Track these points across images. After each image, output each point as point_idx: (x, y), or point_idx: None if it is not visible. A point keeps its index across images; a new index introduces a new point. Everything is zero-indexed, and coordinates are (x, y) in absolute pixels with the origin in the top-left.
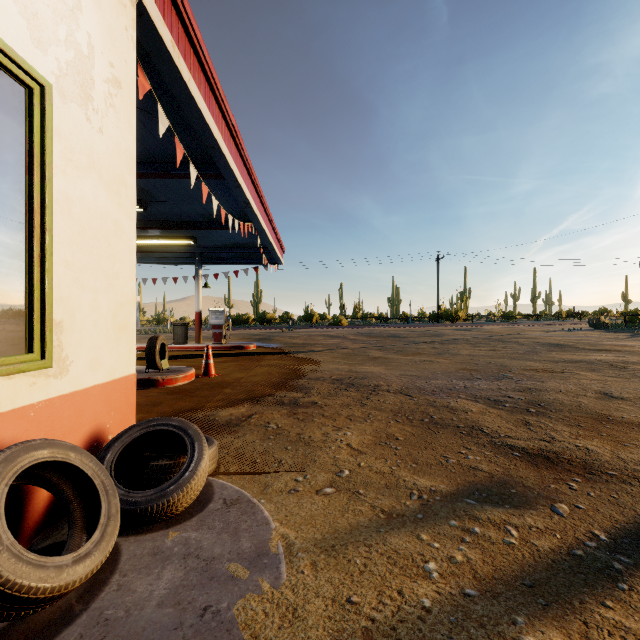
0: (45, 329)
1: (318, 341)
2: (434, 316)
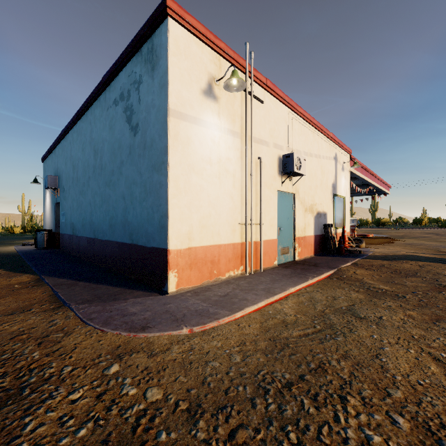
0: (345, 224)
1: (413, 235)
2: None
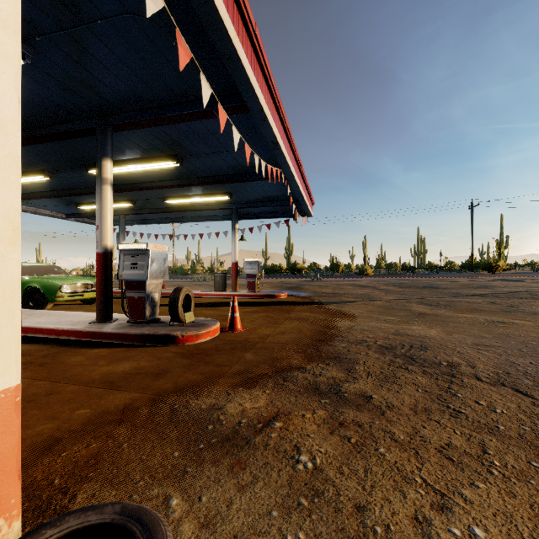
0: None
1: (347, 291)
2: (467, 265)
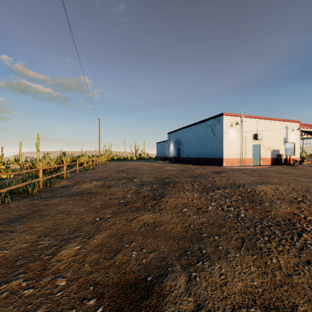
0: (294, 154)
1: None
2: None
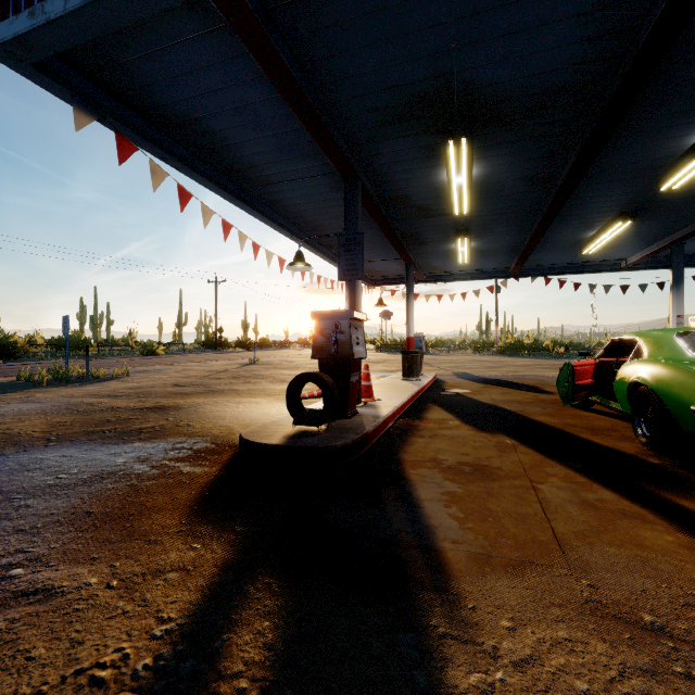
0: None
1: (377, 368)
2: (212, 343)
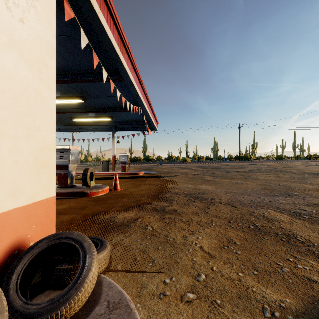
0: None
1: (175, 170)
2: (237, 157)
